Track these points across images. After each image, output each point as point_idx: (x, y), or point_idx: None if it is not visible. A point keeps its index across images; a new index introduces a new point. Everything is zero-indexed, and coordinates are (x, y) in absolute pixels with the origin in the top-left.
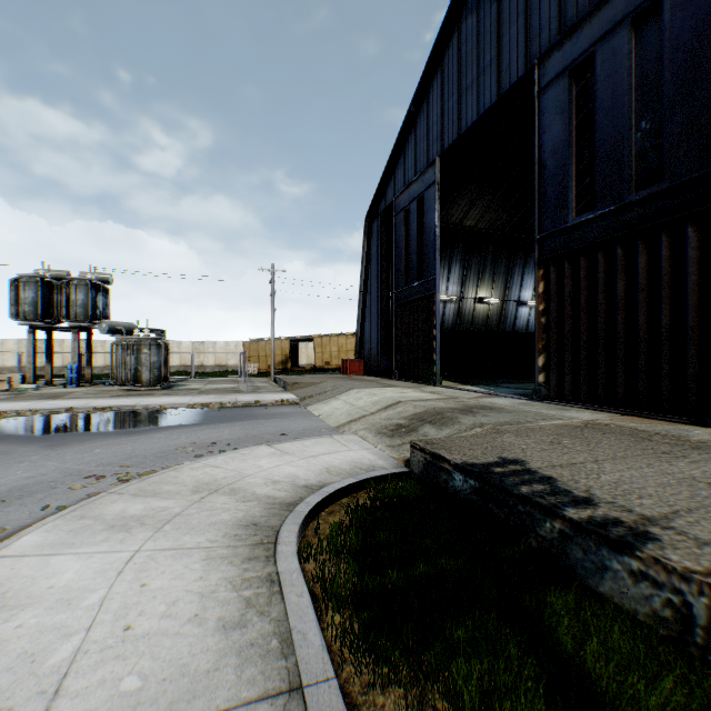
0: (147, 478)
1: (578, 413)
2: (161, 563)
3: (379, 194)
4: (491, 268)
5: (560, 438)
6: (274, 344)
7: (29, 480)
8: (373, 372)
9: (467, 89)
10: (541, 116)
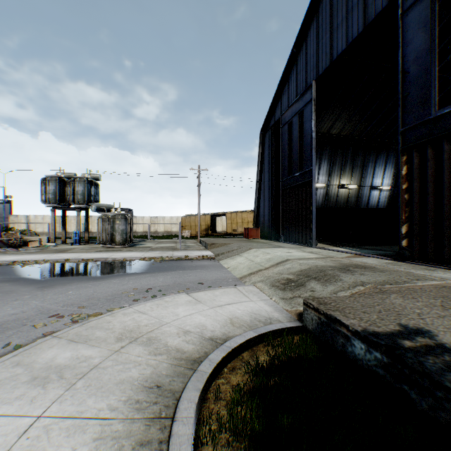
0: (87, 322)
1: (445, 274)
2: (51, 441)
3: (270, 114)
4: (350, 163)
5: (448, 301)
6: (201, 218)
7: (11, 316)
8: (266, 237)
9: (337, 26)
10: (404, 32)
